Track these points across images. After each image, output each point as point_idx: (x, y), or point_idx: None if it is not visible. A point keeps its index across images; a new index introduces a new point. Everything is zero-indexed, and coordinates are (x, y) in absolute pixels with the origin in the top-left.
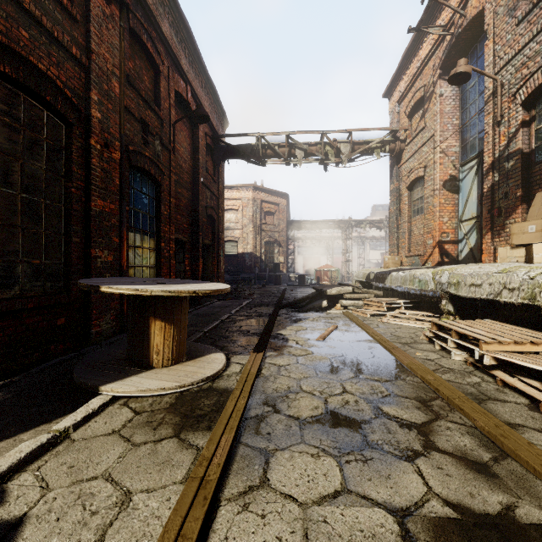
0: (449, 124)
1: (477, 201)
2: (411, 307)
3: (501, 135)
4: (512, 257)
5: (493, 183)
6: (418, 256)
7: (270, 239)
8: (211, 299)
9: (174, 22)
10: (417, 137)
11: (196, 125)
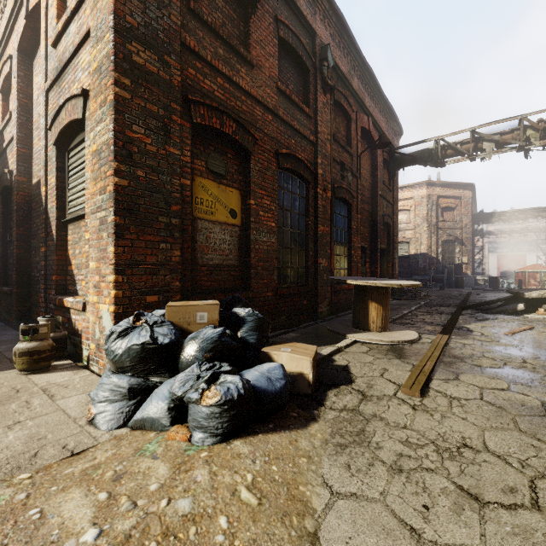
0: None
1: None
2: None
3: None
4: None
5: None
6: None
7: (449, 237)
8: None
9: (361, 74)
10: None
11: (375, 147)
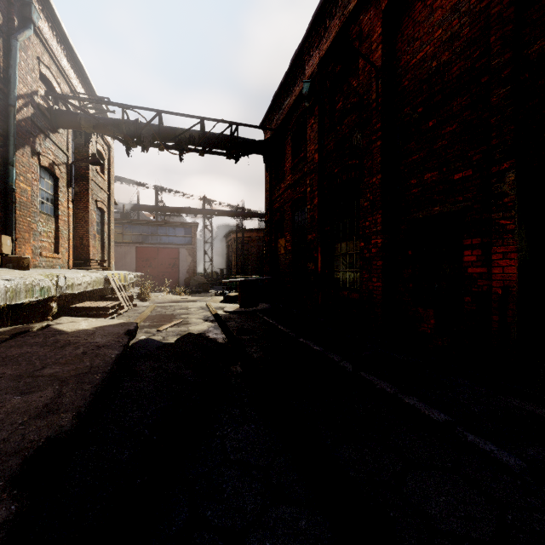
0: None
1: None
2: None
3: None
4: None
5: None
6: None
7: None
8: None
9: None
10: None
11: None
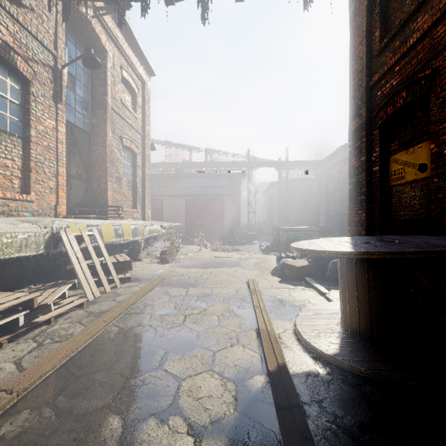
0: None
1: None
2: None
3: None
4: None
5: None
6: None
7: None
8: None
9: None
10: None
11: None
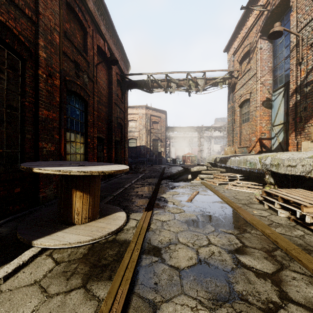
0: (265, 66)
1: (284, 113)
2: (243, 179)
3: (302, 71)
4: (312, 148)
5: (296, 101)
6: (246, 147)
7: (156, 137)
8: (120, 173)
9: (96, 2)
10: (245, 75)
11: (111, 68)
